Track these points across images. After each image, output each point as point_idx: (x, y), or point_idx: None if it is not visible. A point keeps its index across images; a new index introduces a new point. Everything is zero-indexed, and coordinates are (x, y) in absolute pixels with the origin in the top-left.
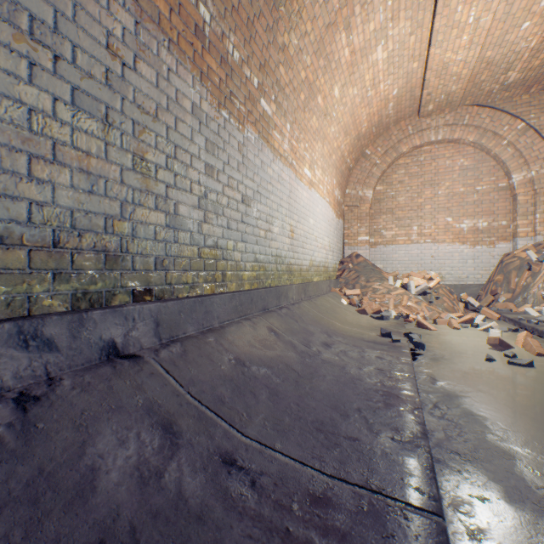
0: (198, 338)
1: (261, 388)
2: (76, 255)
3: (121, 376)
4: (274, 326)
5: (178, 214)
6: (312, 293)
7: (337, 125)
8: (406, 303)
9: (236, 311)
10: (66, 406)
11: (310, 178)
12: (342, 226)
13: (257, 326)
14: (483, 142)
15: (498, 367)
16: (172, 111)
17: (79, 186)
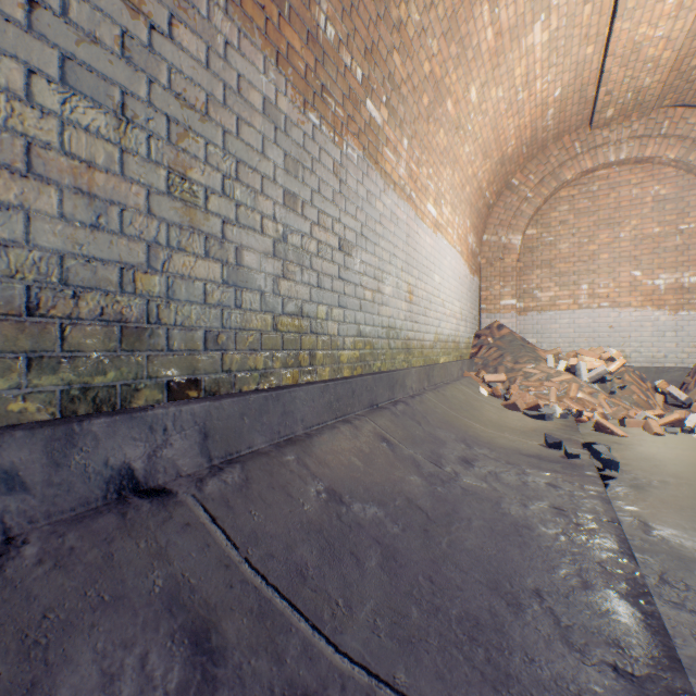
0: (270, 456)
1: (368, 544)
2: (68, 328)
3: (132, 533)
4: (387, 433)
5: (242, 265)
6: (438, 380)
7: (473, 143)
8: (575, 394)
9: (330, 410)
10: (16, 603)
11: (435, 217)
12: (478, 286)
13: (362, 433)
14: (691, 159)
15: None
16: (231, 108)
17: (74, 216)
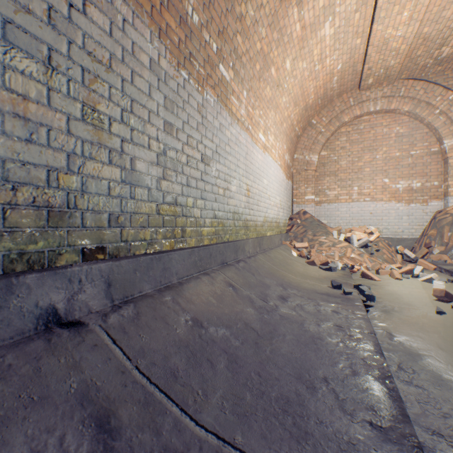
0: (154, 298)
1: (219, 354)
2: (8, 211)
3: (55, 353)
4: (233, 281)
5: (135, 170)
6: (266, 246)
7: (288, 96)
8: (350, 254)
9: (195, 266)
10: None
11: (264, 142)
12: (291, 187)
13: (216, 281)
14: (417, 111)
15: (450, 321)
16: (127, 64)
17: (13, 133)
